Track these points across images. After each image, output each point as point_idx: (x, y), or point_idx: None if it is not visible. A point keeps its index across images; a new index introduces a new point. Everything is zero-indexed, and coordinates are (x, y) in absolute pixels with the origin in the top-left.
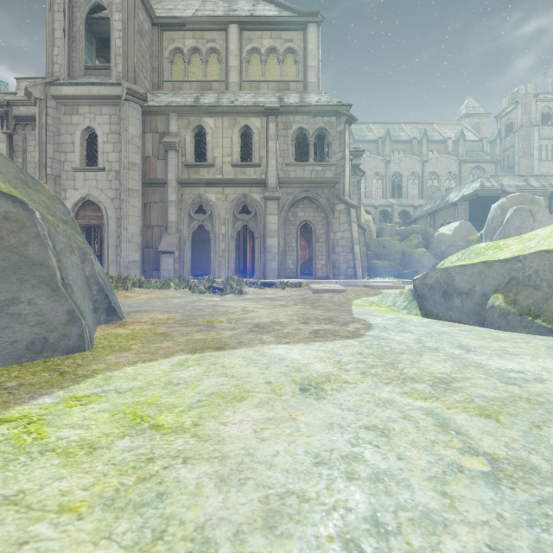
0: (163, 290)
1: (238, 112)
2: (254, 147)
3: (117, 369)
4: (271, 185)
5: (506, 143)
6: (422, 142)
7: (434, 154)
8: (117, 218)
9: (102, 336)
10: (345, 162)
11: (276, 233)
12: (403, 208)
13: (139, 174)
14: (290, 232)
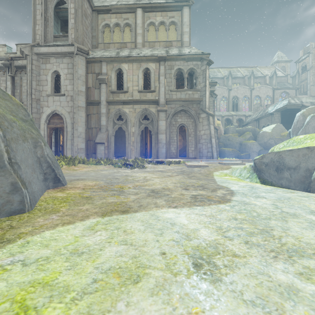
0: (97, 166)
1: (142, 60)
2: (151, 80)
3: (39, 233)
4: (161, 103)
5: (302, 77)
6: (250, 78)
7: (257, 85)
8: (72, 123)
9: (44, 199)
10: (206, 88)
11: (164, 131)
12: (239, 117)
13: (84, 98)
14: (173, 131)
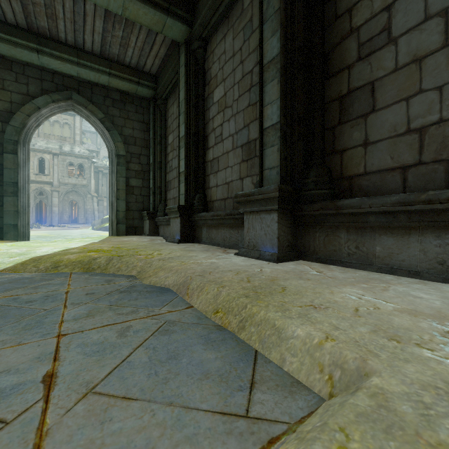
0: None
1: (38, 151)
2: (46, 167)
3: None
4: (55, 185)
5: None
6: None
7: None
8: None
9: None
10: (91, 179)
11: (57, 205)
12: None
13: None
14: (66, 204)
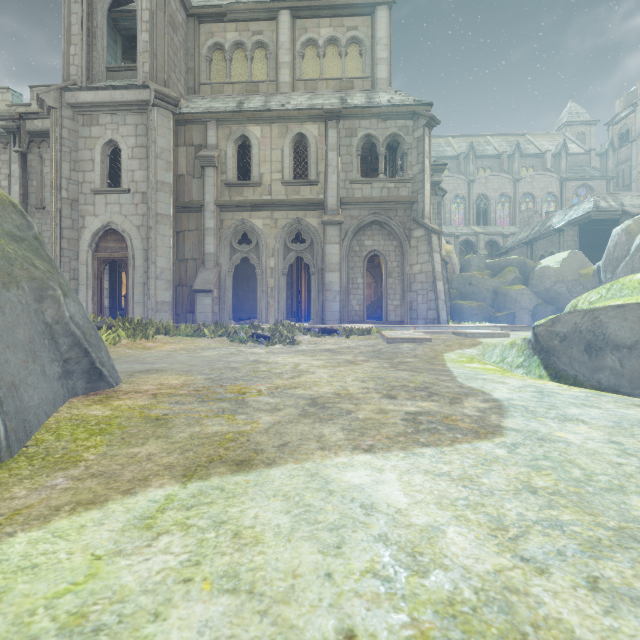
0: (195, 339)
1: (291, 118)
2: (310, 160)
3: None
4: (331, 207)
5: (621, 156)
6: (513, 156)
7: (528, 171)
8: (144, 249)
9: (56, 424)
10: (424, 176)
11: (337, 267)
12: (490, 237)
13: (170, 196)
14: (355, 266)
